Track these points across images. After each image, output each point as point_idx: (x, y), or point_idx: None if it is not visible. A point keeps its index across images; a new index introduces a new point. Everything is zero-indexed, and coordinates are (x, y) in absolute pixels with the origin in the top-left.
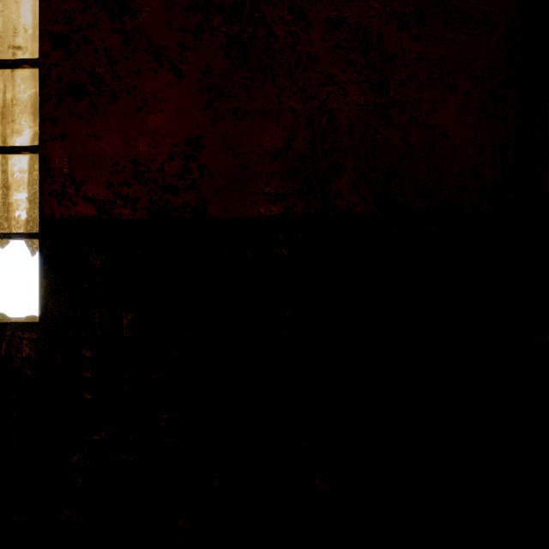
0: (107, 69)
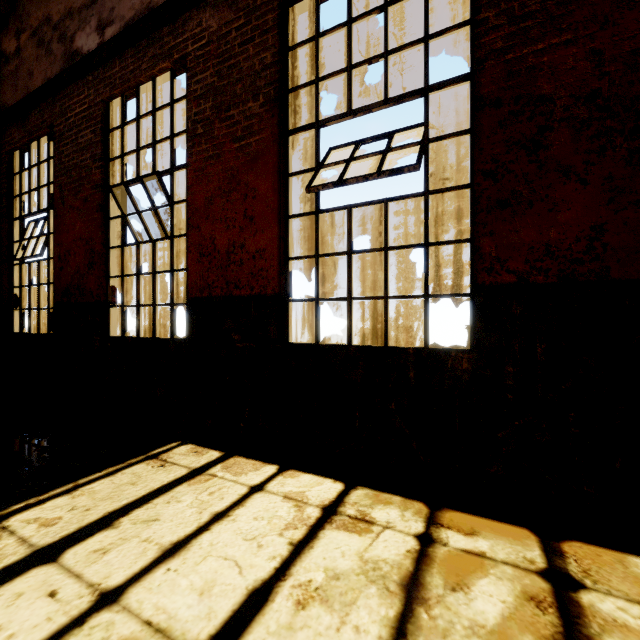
0: (525, 187)
